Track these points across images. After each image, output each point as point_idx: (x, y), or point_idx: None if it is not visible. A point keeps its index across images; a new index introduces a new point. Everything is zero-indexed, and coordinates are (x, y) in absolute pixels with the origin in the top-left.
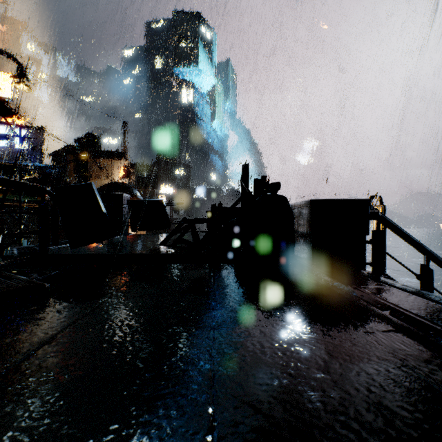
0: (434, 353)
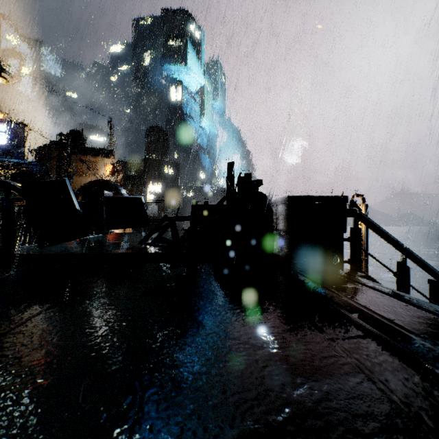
0: (400, 363)
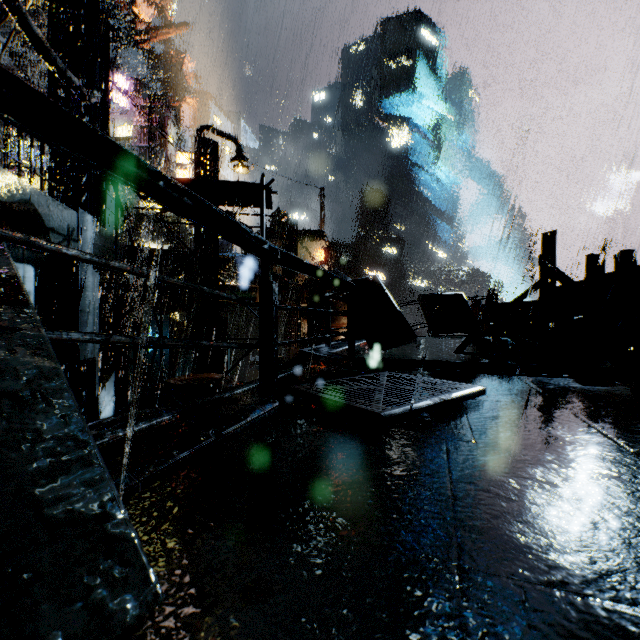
0: None
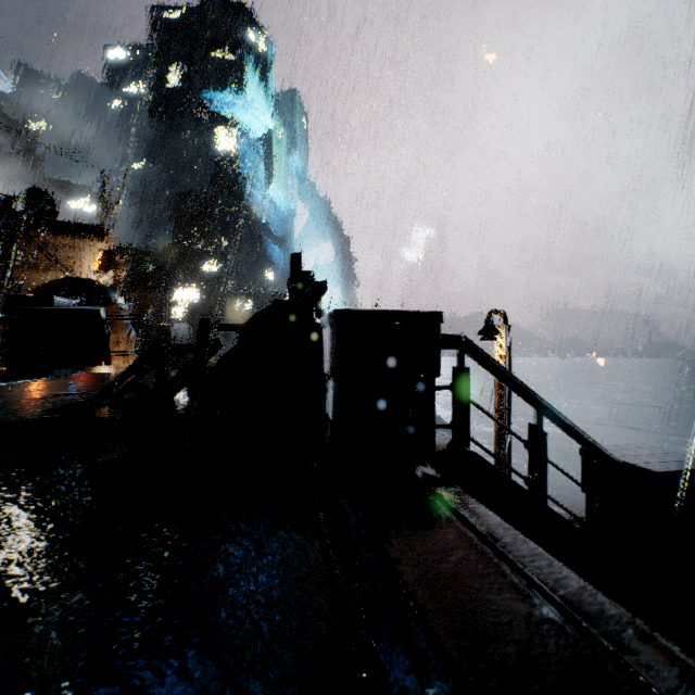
0: None
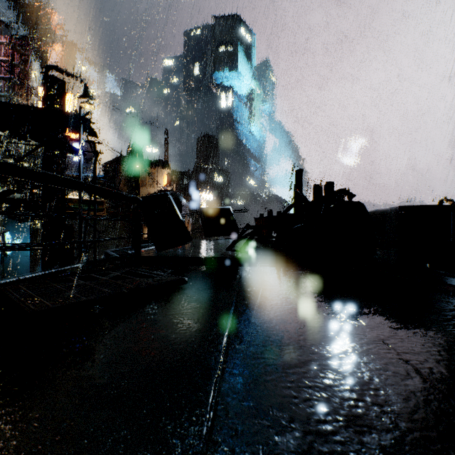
0: None
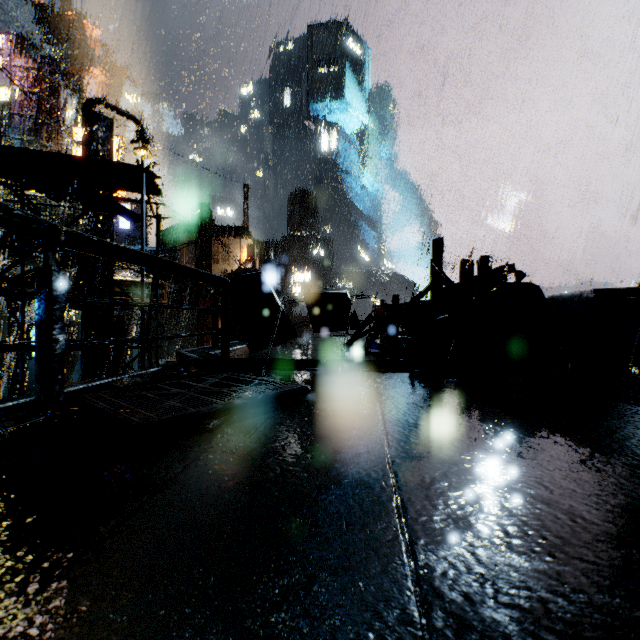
0: None
